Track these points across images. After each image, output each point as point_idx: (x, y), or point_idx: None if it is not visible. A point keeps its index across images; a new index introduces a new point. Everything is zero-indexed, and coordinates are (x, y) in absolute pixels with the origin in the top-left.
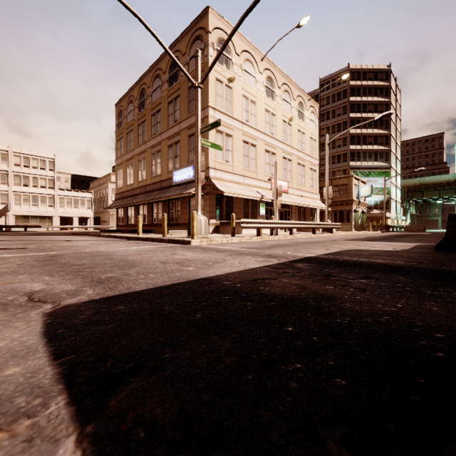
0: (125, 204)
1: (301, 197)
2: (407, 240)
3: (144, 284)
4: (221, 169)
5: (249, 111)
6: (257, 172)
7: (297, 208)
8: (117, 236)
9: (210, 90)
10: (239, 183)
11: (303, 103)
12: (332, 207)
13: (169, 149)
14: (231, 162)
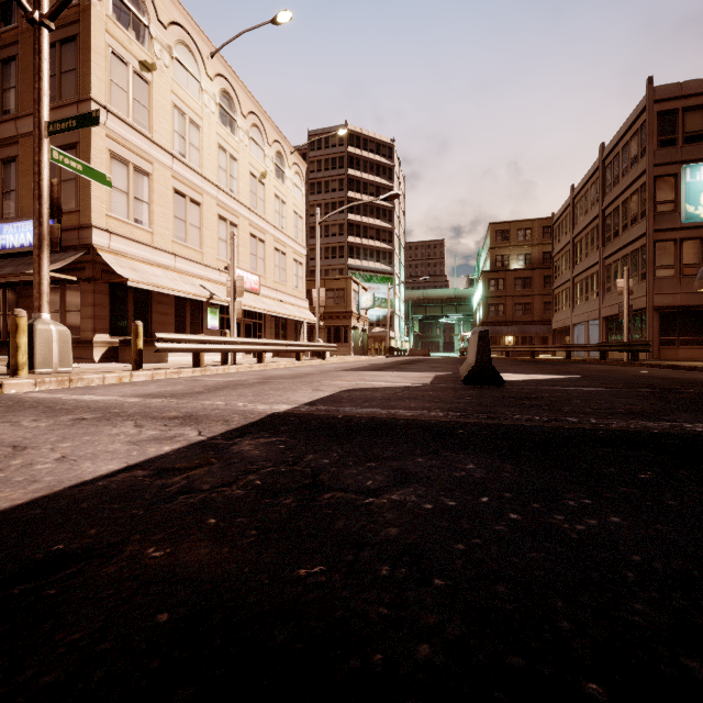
0: None
1: (281, 302)
2: (420, 368)
3: None
4: (123, 235)
5: (186, 138)
6: (203, 252)
7: (274, 319)
8: None
9: (96, 67)
10: (164, 267)
11: (284, 155)
12: (325, 321)
13: None
14: (149, 225)
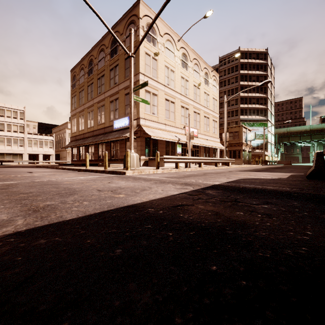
0: (77, 144)
1: (207, 140)
2: (283, 171)
3: (76, 212)
4: (149, 119)
5: (169, 77)
6: (175, 122)
7: (204, 148)
8: (70, 169)
9: (141, 60)
10: (162, 129)
11: (208, 73)
12: (228, 148)
13: (111, 104)
14: (157, 114)
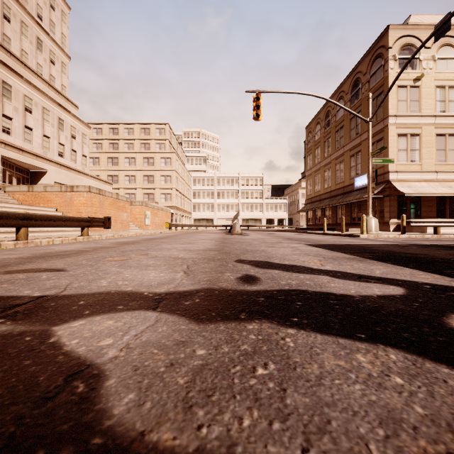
0: (313, 208)
1: None
2: None
3: (325, 243)
4: (403, 171)
5: (445, 100)
6: None
7: None
8: (309, 233)
9: (390, 100)
10: (429, 180)
11: None
12: None
13: (351, 158)
14: (418, 161)
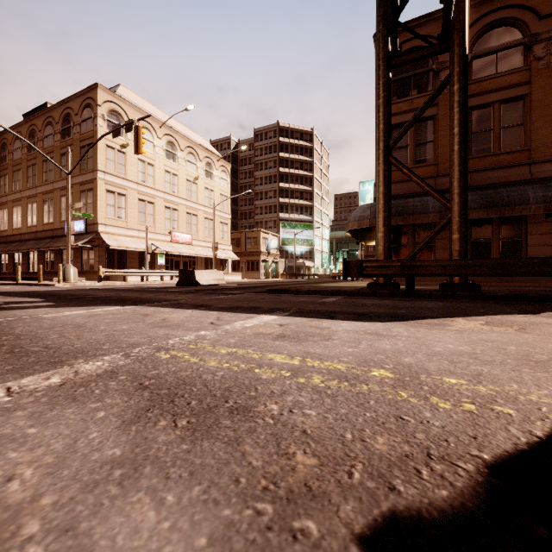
0: (9, 250)
1: (209, 248)
2: None
3: None
4: (112, 225)
5: (145, 173)
6: (156, 227)
7: (204, 258)
8: None
9: (100, 155)
10: (133, 236)
11: (212, 163)
12: (246, 257)
13: (62, 199)
14: (125, 218)
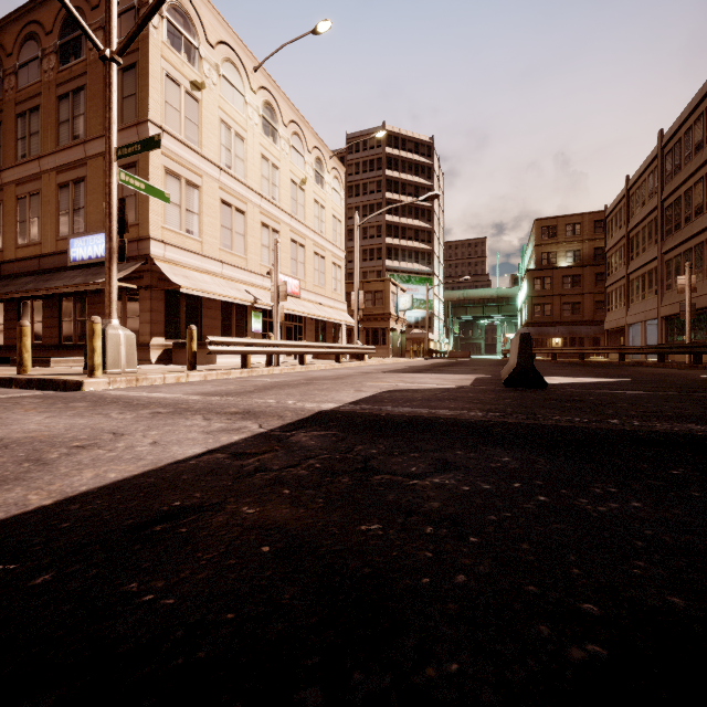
0: None
1: (320, 305)
2: (460, 370)
3: None
4: (176, 245)
5: (232, 150)
6: (248, 259)
7: (314, 322)
8: None
9: (153, 90)
10: (213, 274)
11: (323, 161)
12: (363, 323)
13: (61, 192)
14: (199, 235)
